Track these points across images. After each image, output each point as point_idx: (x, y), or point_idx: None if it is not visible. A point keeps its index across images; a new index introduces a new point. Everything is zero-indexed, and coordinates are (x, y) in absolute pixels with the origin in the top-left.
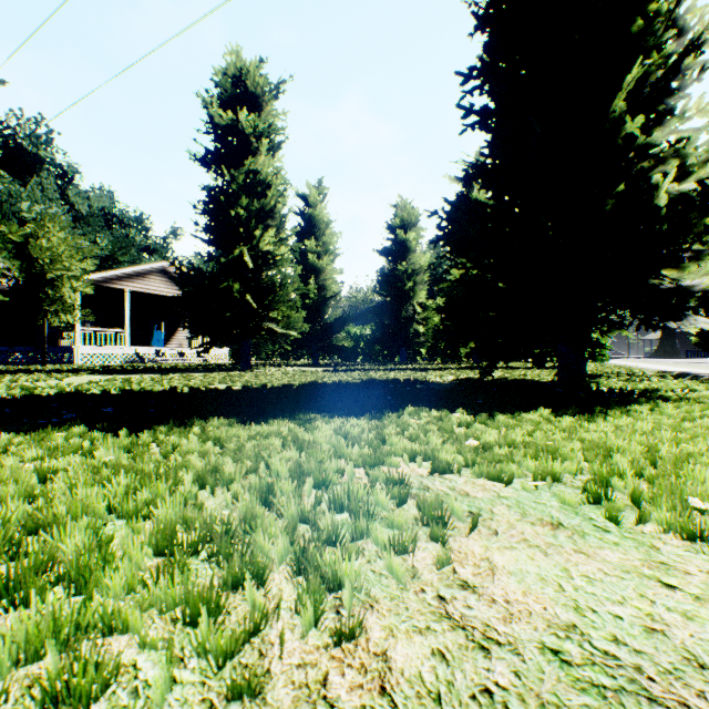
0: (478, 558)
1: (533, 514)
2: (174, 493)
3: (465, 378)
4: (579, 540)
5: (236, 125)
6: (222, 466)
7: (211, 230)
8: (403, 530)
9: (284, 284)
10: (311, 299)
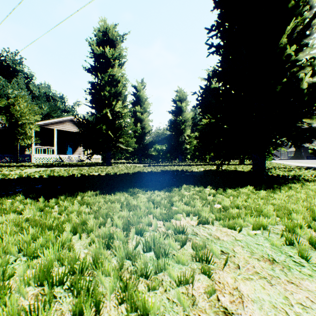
0: (231, 288)
1: (257, 252)
2: (55, 242)
3: (209, 169)
4: (288, 272)
5: (104, 54)
6: (87, 221)
7: (92, 102)
8: (185, 265)
9: (126, 126)
10: (138, 133)
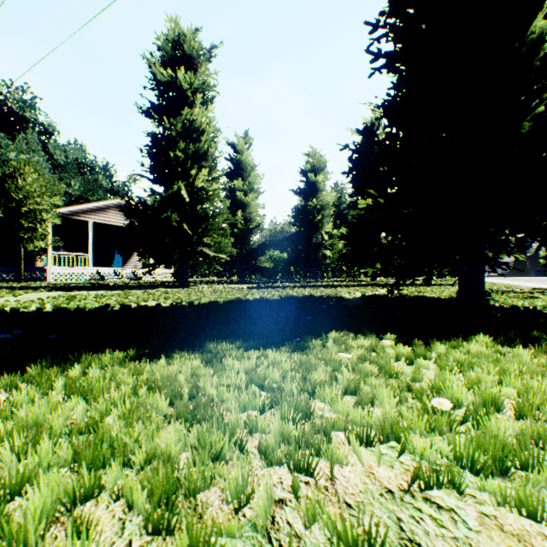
0: None
1: None
2: None
3: (372, 295)
4: None
5: (175, 82)
6: (38, 477)
7: (154, 170)
8: None
9: (215, 215)
10: (239, 229)
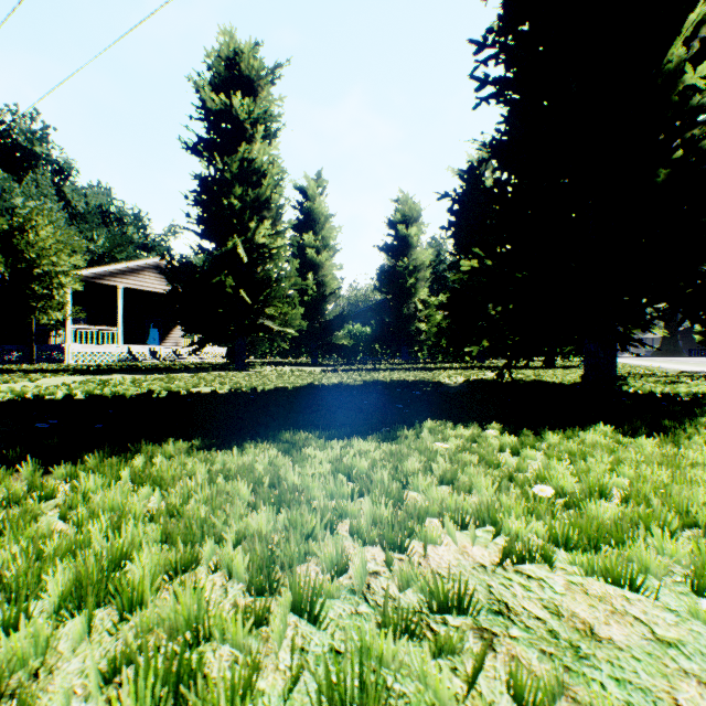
0: None
1: None
2: None
3: (478, 379)
4: None
5: (229, 110)
6: (136, 551)
7: (203, 222)
8: None
9: (280, 278)
10: (310, 296)
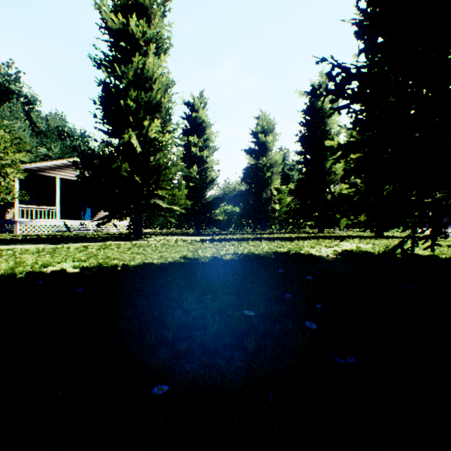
0: None
1: None
2: None
3: (346, 251)
4: None
5: (127, 29)
6: None
7: (107, 121)
8: None
9: (168, 166)
10: (194, 183)
